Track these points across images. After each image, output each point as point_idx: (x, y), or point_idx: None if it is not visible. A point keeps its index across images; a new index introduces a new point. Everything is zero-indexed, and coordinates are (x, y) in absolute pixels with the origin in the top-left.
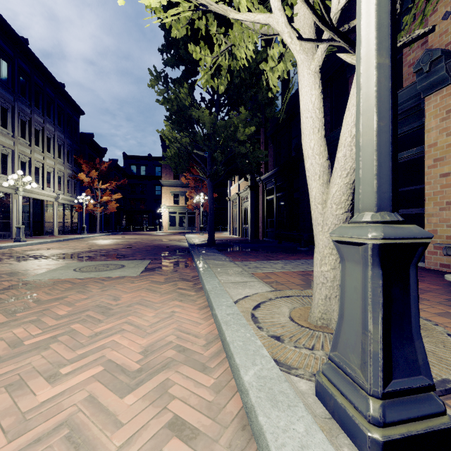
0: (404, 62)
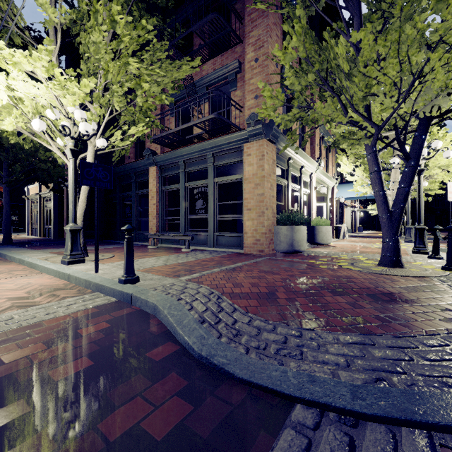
0: (146, 144)
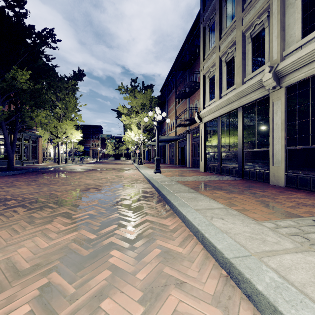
0: None
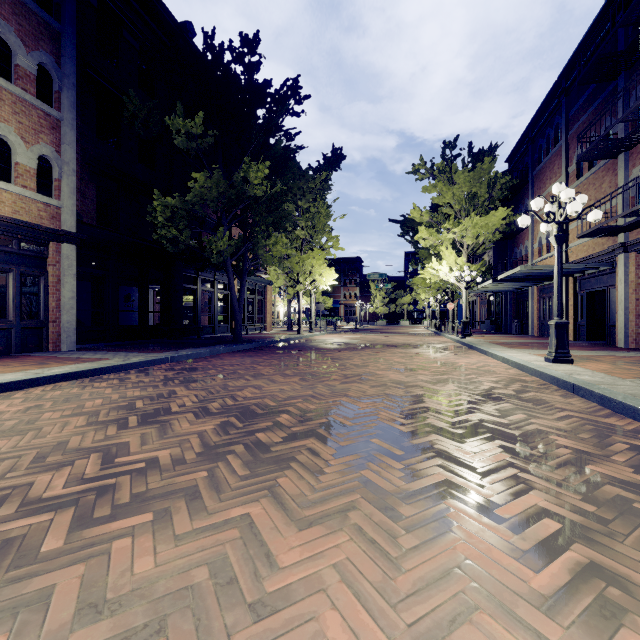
0: None
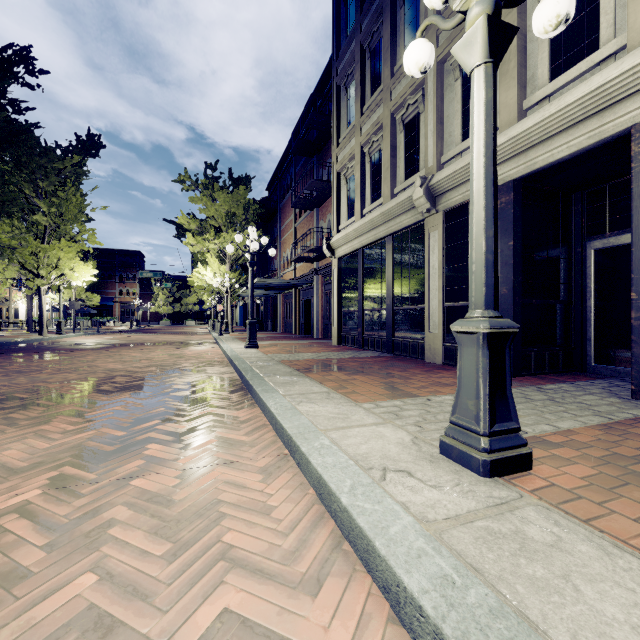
0: None
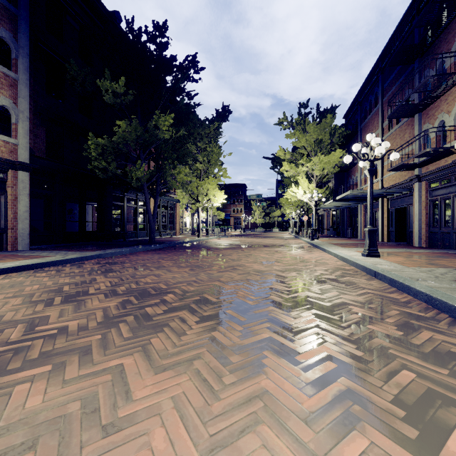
0: None
